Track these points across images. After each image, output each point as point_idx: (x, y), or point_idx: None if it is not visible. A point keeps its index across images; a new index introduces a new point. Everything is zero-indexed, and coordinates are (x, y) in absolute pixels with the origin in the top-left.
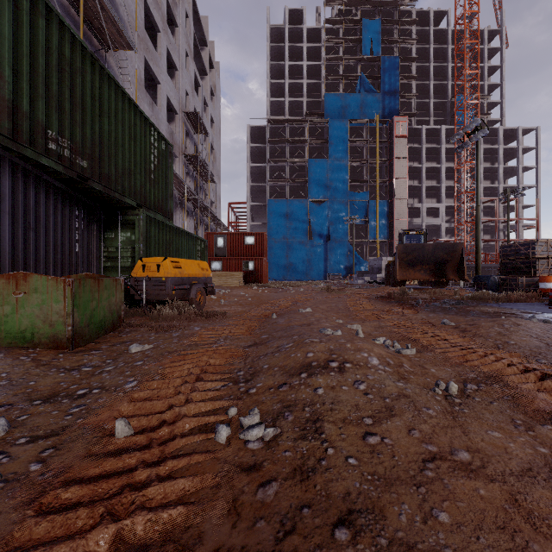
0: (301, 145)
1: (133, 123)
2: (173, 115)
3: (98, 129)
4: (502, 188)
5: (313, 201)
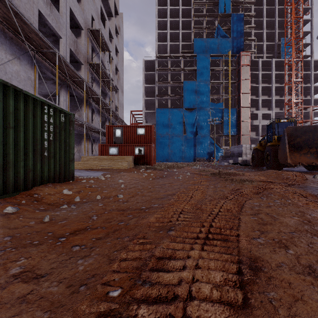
0: (178, 72)
1: None
2: (80, 31)
3: None
4: (313, 100)
5: (186, 109)
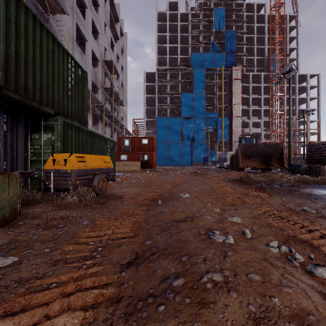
0: (176, 84)
1: (51, 50)
2: (97, 62)
3: (14, 47)
4: (297, 110)
5: (184, 118)
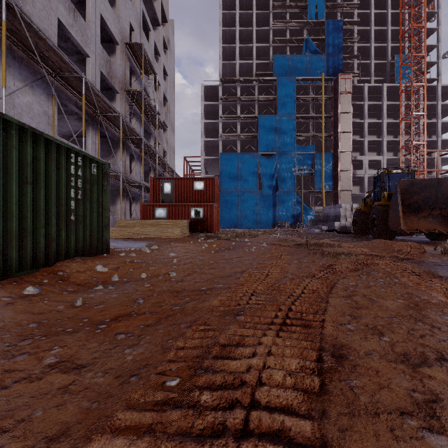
0: (251, 102)
1: None
2: (114, 46)
3: None
4: (440, 141)
5: (262, 154)
